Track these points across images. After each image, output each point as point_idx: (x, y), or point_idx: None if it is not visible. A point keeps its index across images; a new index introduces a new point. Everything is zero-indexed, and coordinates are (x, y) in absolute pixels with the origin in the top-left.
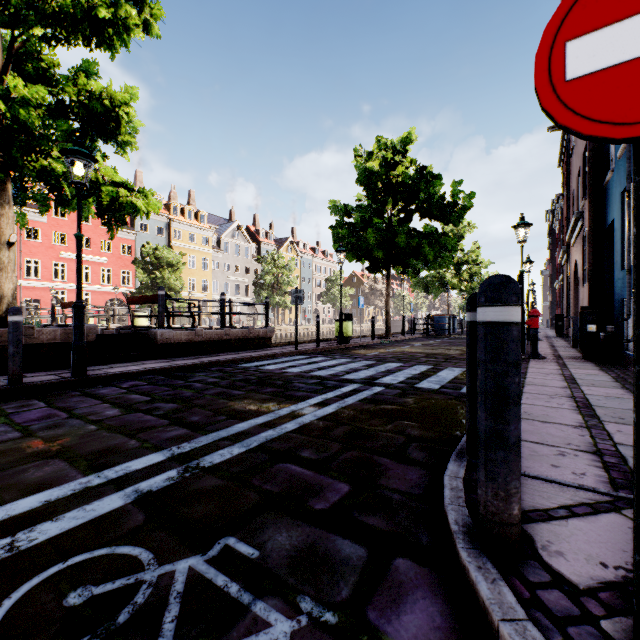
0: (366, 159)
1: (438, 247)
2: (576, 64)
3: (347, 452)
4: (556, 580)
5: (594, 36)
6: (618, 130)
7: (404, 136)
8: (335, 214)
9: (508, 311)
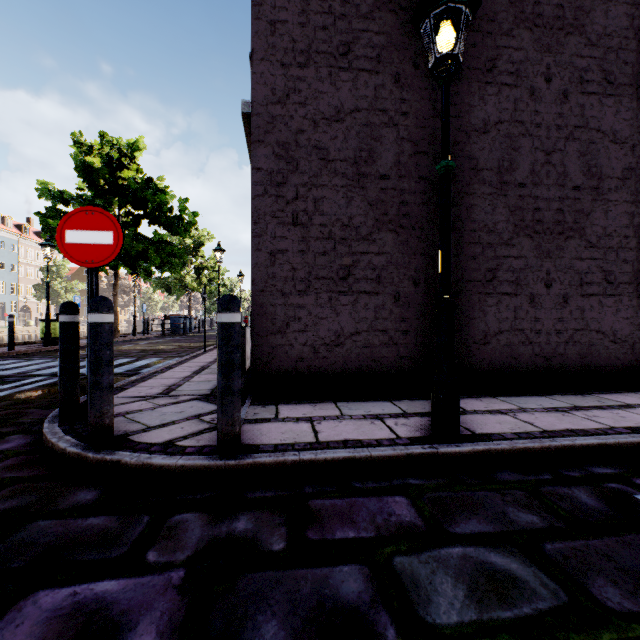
0: (86, 151)
1: (165, 254)
2: (69, 239)
3: (3, 412)
4: (86, 419)
5: (74, 232)
6: (80, 263)
7: (132, 142)
8: (47, 198)
9: (70, 317)
